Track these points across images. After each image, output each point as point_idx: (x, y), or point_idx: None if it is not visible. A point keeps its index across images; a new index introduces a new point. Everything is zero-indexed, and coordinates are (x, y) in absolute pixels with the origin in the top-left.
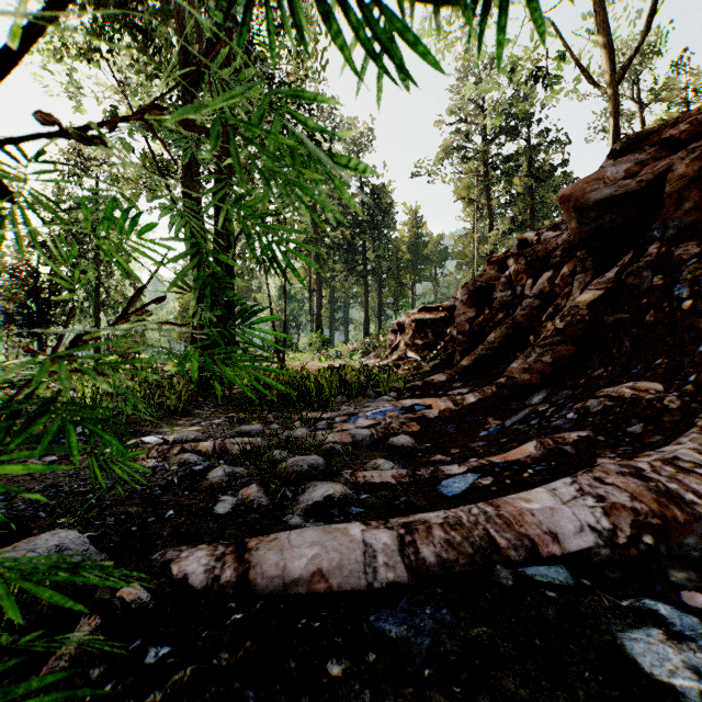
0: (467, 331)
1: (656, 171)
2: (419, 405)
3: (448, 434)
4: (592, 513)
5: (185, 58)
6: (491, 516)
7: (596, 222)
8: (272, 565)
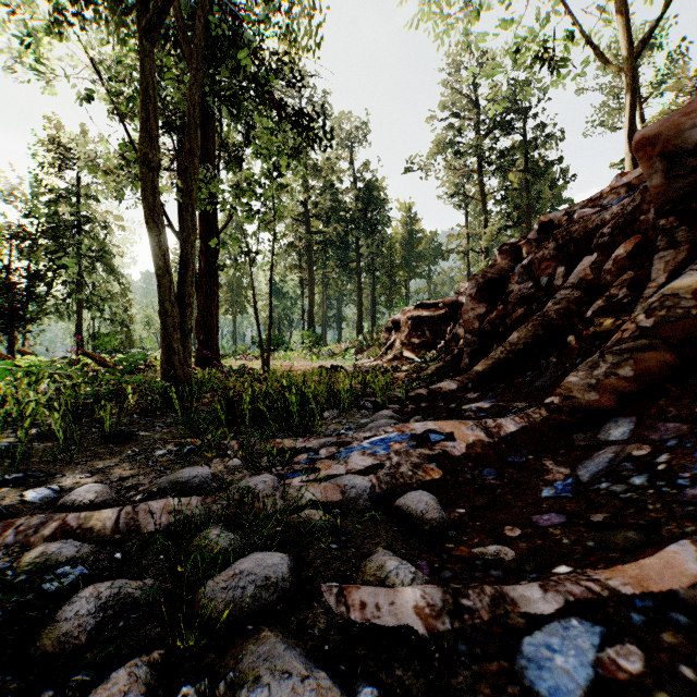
0: (477, 330)
1: None
2: (435, 432)
3: (487, 488)
4: None
5: None
6: None
7: (696, 172)
8: None
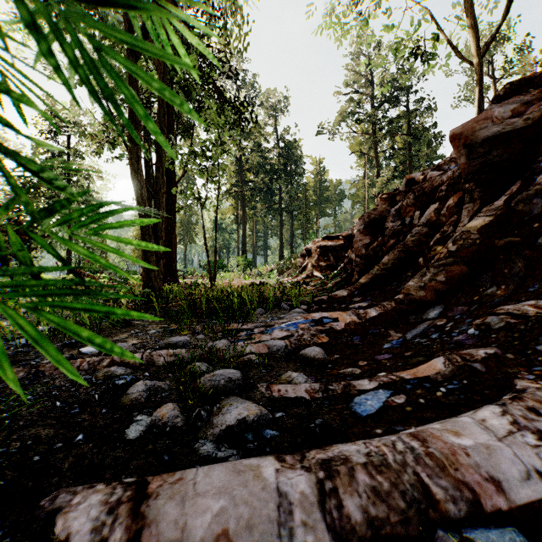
0: (364, 255)
1: (541, 109)
2: (327, 318)
3: (354, 346)
4: (537, 455)
5: (130, 27)
6: (420, 454)
7: (484, 157)
8: (170, 522)
